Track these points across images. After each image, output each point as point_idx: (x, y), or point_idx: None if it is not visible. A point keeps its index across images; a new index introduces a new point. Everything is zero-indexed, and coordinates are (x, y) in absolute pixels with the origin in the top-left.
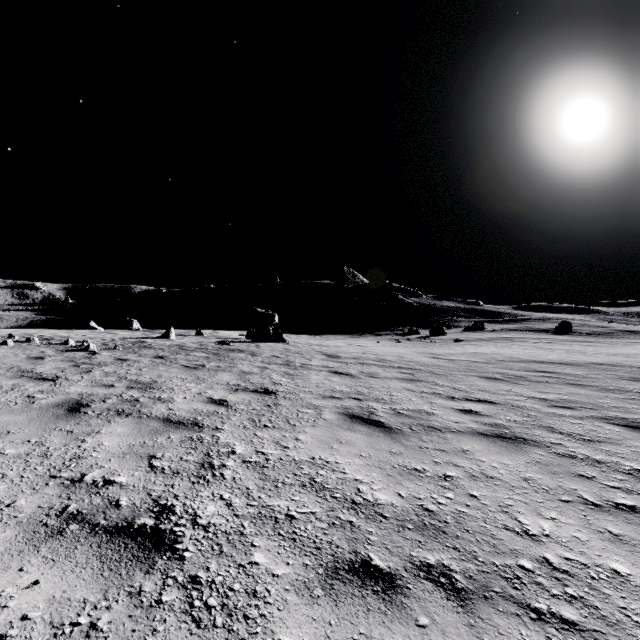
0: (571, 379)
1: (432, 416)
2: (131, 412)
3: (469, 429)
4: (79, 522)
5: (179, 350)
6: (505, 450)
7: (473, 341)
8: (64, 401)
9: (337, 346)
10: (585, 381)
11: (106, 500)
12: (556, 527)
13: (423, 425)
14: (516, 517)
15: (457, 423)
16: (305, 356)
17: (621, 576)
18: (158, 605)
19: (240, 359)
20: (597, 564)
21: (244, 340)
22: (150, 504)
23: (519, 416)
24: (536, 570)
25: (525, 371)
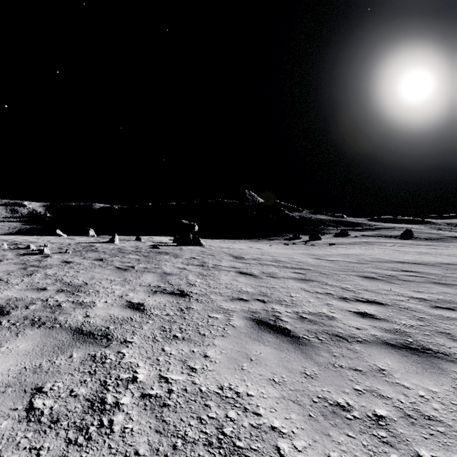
0: (434, 278)
1: (333, 321)
2: (46, 321)
3: (373, 337)
4: None
5: (118, 253)
6: (422, 368)
7: (343, 245)
8: None
9: (241, 249)
10: (446, 280)
11: None
12: None
13: (328, 333)
14: None
15: (359, 329)
16: (217, 257)
17: None
18: None
19: (165, 261)
20: None
21: (171, 244)
22: None
23: (412, 319)
24: None
25: (393, 271)
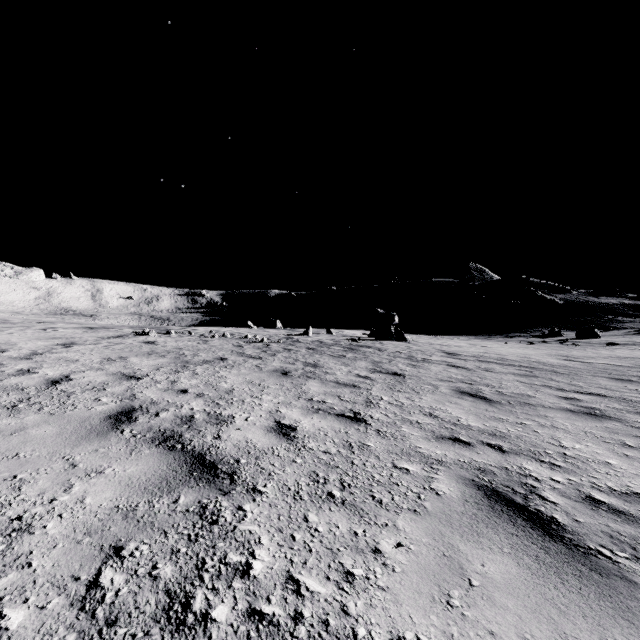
0: None
1: (532, 398)
2: (315, 377)
3: (561, 407)
4: (322, 411)
5: (321, 344)
6: (583, 419)
7: (633, 345)
8: (276, 369)
9: (458, 346)
10: None
11: (328, 407)
12: (585, 447)
13: (520, 401)
14: (560, 441)
15: (552, 403)
16: (426, 353)
17: (608, 463)
18: (367, 432)
19: (370, 353)
20: (597, 459)
21: (368, 338)
22: (348, 410)
23: (622, 405)
24: (554, 454)
25: None
